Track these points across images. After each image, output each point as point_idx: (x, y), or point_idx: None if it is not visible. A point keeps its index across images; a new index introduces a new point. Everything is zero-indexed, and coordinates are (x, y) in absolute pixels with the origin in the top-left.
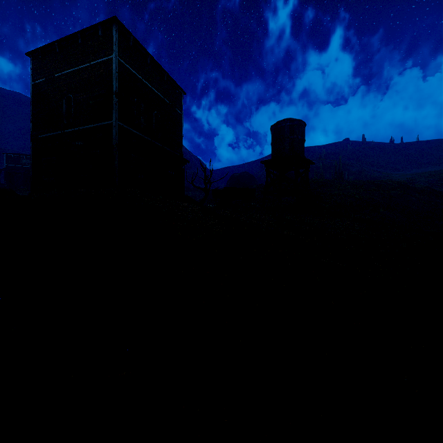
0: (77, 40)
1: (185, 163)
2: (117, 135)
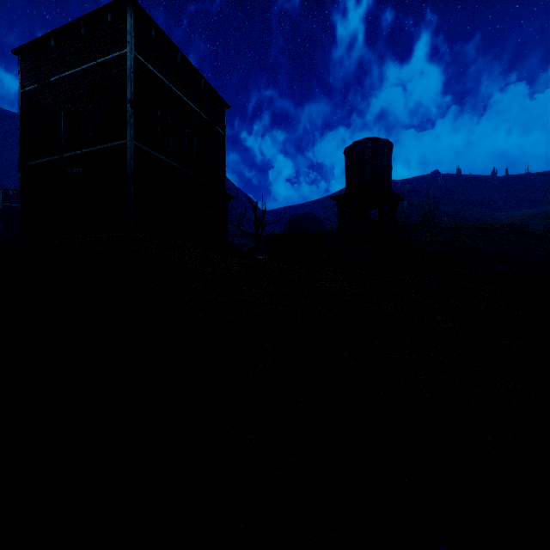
0: (80, 30)
1: (229, 200)
2: (133, 160)
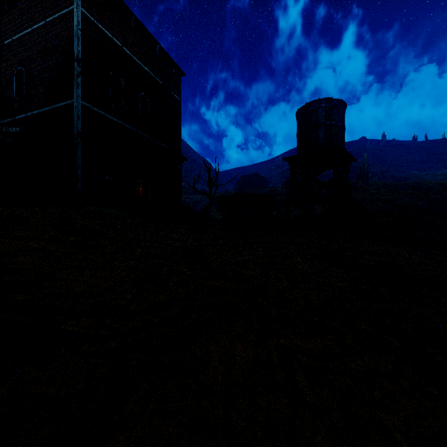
0: None
1: (182, 161)
2: (80, 120)
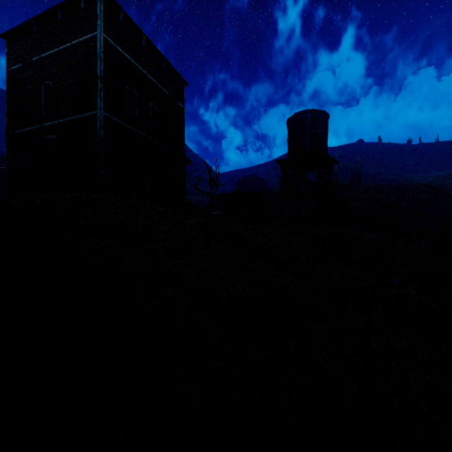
0: (57, 16)
1: (187, 163)
2: (102, 128)
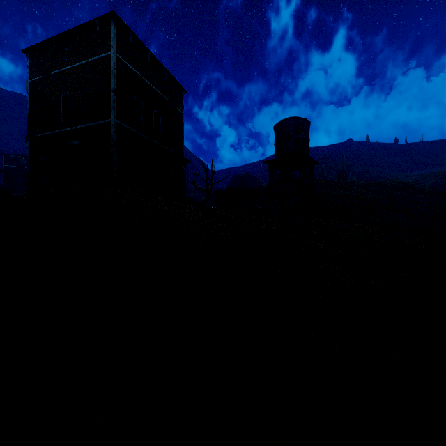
0: (75, 36)
1: (186, 163)
2: (115, 134)
